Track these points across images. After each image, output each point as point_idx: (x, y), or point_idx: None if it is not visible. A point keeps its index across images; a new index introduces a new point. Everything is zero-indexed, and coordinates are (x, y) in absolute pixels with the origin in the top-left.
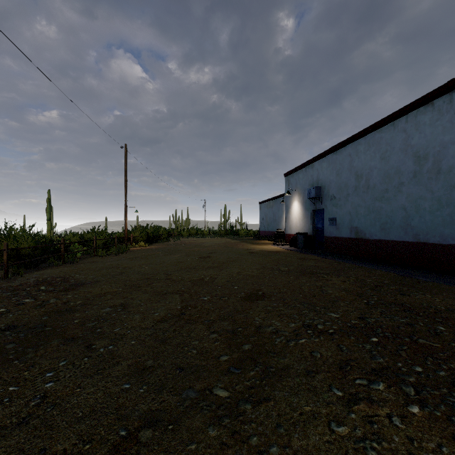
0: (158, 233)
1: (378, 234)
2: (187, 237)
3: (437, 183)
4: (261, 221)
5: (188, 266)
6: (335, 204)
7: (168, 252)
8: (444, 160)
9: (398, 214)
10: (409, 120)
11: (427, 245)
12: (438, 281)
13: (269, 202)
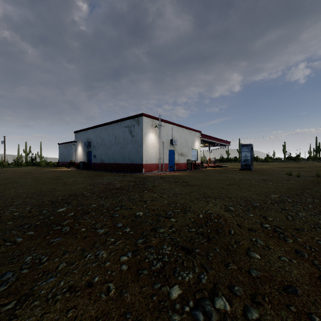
0: None
1: (107, 161)
2: None
3: (119, 146)
4: (60, 155)
5: (23, 175)
6: (95, 149)
7: None
8: (120, 140)
9: (112, 154)
10: (114, 125)
11: (117, 164)
12: (113, 172)
13: (65, 144)
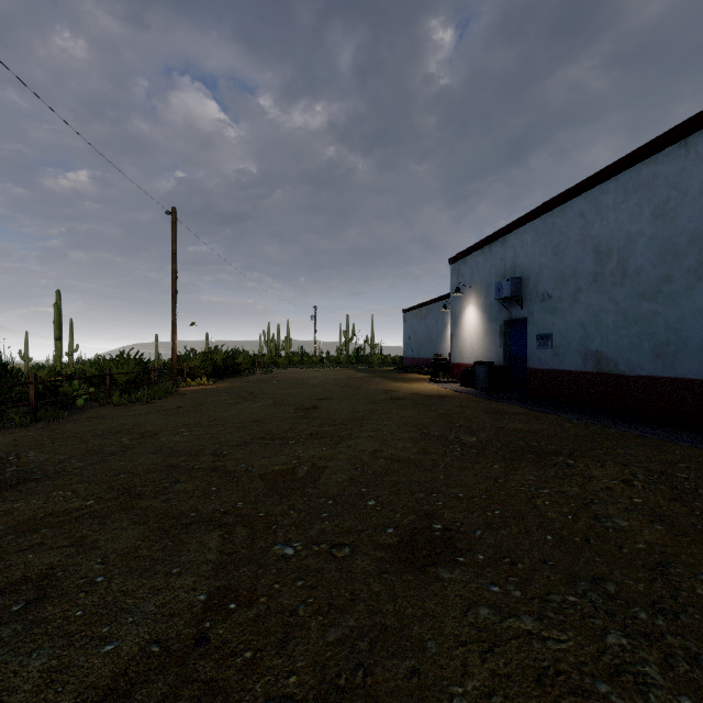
0: (235, 361)
1: (648, 366)
2: (285, 367)
3: None
4: (406, 341)
5: (271, 431)
6: (551, 308)
7: (243, 397)
8: None
9: (697, 325)
10: None
11: None
12: None
13: (420, 310)
